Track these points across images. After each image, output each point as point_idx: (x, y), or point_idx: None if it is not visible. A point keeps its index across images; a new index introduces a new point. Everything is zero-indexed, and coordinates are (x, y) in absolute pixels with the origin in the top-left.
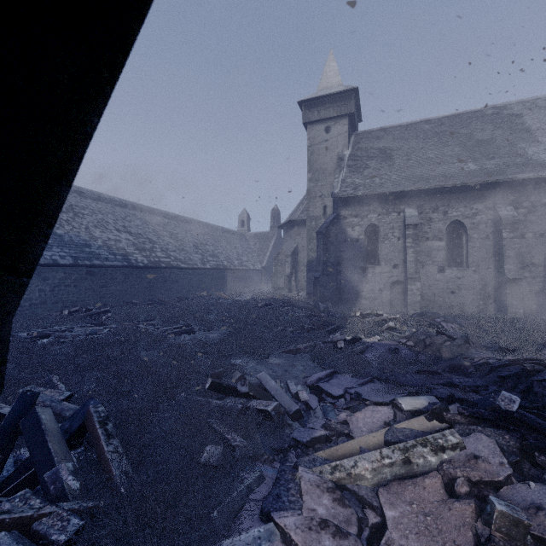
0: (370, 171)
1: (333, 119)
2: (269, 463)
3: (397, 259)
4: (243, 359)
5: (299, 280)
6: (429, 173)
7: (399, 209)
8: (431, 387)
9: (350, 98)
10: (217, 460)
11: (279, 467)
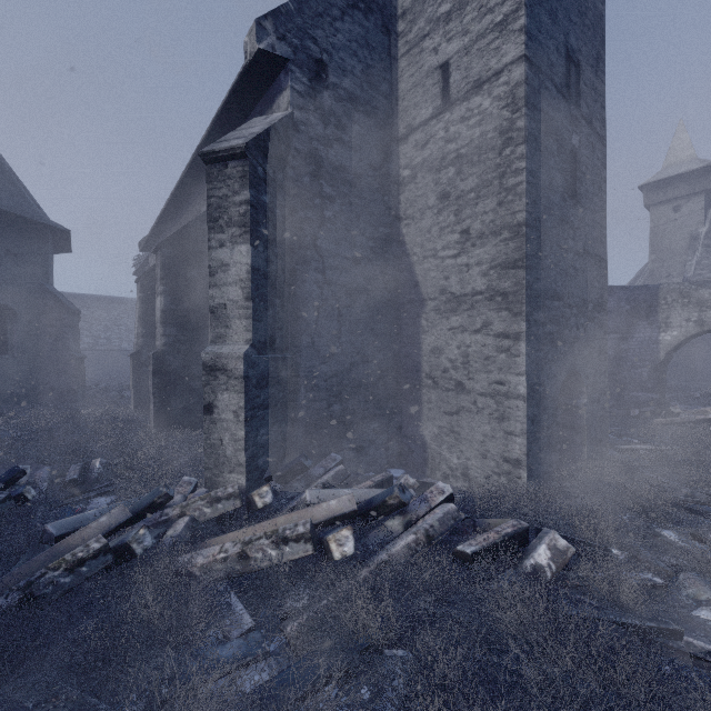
0: None
1: (683, 197)
2: None
3: None
4: None
5: None
6: None
7: None
8: None
9: (706, 174)
10: None
11: None
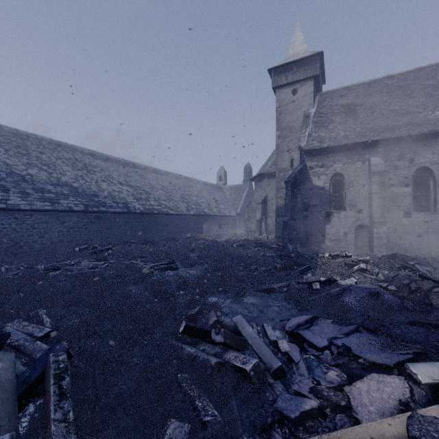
0: (335, 126)
1: (299, 81)
2: None
3: (361, 205)
4: (219, 297)
5: (269, 224)
6: (394, 123)
7: (364, 158)
8: None
9: (315, 62)
10: None
11: None
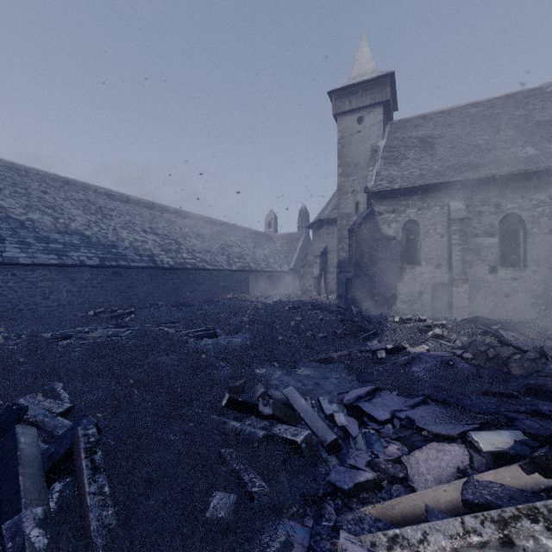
0: (408, 162)
1: (366, 108)
2: (298, 518)
3: (440, 259)
4: (268, 368)
5: (329, 282)
6: (478, 161)
7: (443, 202)
8: (512, 417)
9: (385, 84)
10: (228, 514)
11: (312, 529)
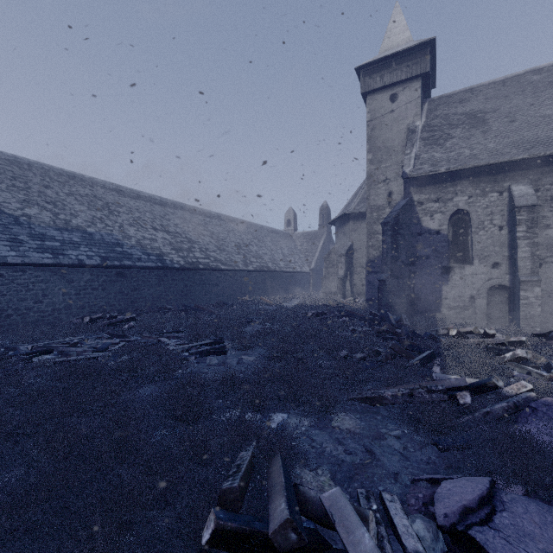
0: (455, 142)
1: (400, 83)
2: None
3: (497, 256)
4: (290, 411)
5: (355, 283)
6: (548, 135)
7: (501, 187)
8: None
9: (424, 54)
10: None
11: None
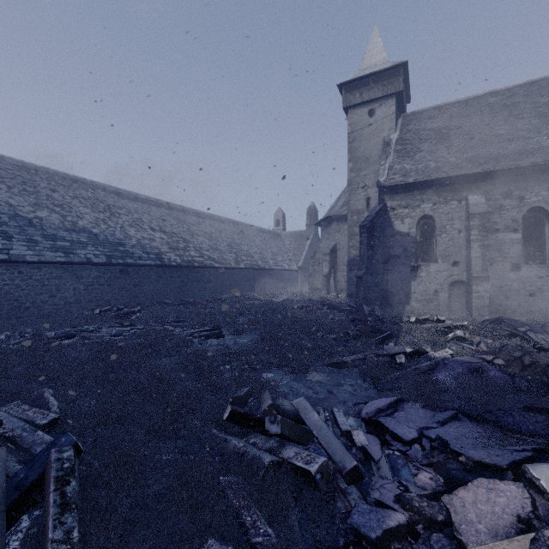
0: (423, 155)
1: (377, 100)
2: None
3: (457, 255)
4: (276, 372)
5: (339, 280)
6: (499, 152)
7: (460, 196)
8: None
9: (397, 75)
10: None
11: None
